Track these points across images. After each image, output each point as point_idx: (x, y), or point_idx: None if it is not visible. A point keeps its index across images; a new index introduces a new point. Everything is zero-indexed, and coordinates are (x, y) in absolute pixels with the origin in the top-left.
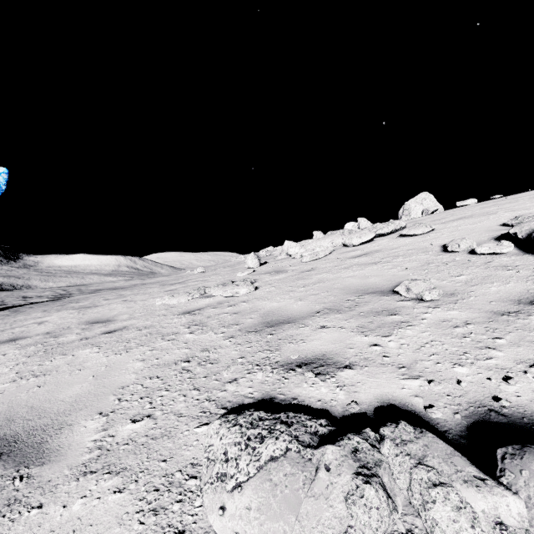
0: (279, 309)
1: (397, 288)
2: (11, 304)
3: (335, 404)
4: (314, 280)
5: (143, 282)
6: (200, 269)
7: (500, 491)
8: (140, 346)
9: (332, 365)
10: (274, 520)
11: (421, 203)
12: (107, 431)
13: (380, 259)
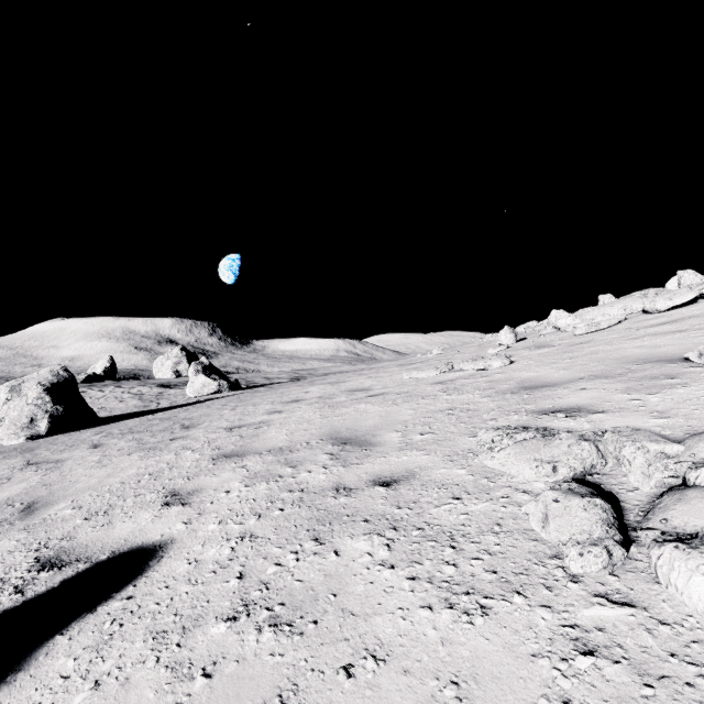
0: (537, 378)
1: (687, 354)
2: (261, 383)
3: (580, 430)
4: (585, 353)
5: (370, 367)
6: (437, 351)
7: (671, 444)
8: (406, 402)
9: (585, 411)
10: (524, 455)
11: None
12: (405, 437)
13: (692, 326)
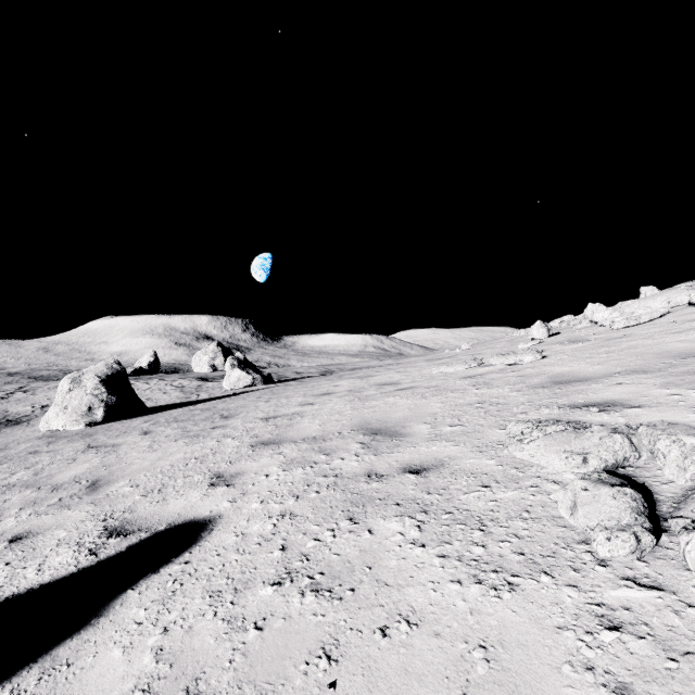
0: (570, 372)
1: None
2: (292, 377)
3: (614, 424)
4: (623, 347)
5: (398, 362)
6: (466, 346)
7: None
8: (435, 396)
9: (620, 406)
10: (554, 447)
11: None
12: (434, 429)
13: None
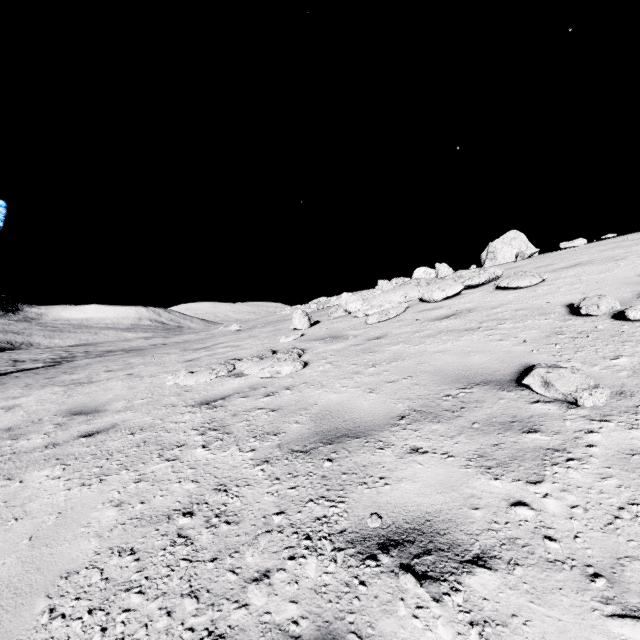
0: (339, 408)
1: (527, 379)
2: None
3: None
4: (388, 355)
5: (166, 341)
6: (235, 327)
7: None
8: (123, 470)
9: (447, 551)
10: None
11: (510, 244)
12: None
13: (479, 323)
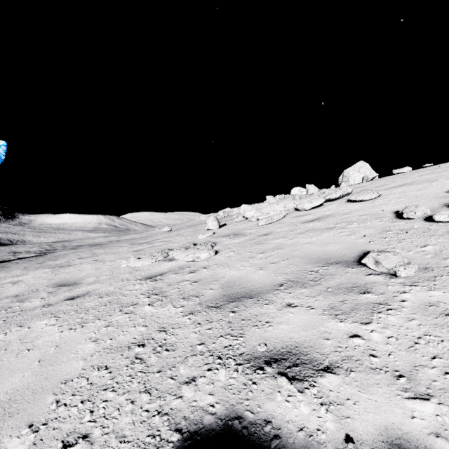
0: (239, 279)
1: (364, 260)
2: (1, 259)
3: (324, 439)
4: (273, 246)
5: (118, 239)
6: (167, 229)
7: None
8: (97, 320)
9: (308, 364)
10: None
11: (358, 170)
12: None
13: (334, 224)
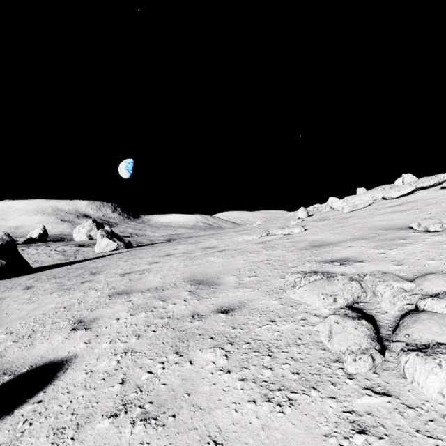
0: (321, 239)
1: (411, 224)
2: (146, 243)
3: (349, 273)
4: (350, 223)
5: (217, 232)
6: (259, 222)
7: (407, 282)
8: (239, 256)
9: (351, 261)
10: (315, 291)
11: None
12: (239, 279)
13: (412, 207)
